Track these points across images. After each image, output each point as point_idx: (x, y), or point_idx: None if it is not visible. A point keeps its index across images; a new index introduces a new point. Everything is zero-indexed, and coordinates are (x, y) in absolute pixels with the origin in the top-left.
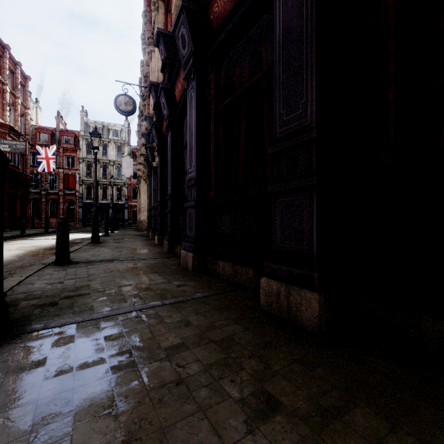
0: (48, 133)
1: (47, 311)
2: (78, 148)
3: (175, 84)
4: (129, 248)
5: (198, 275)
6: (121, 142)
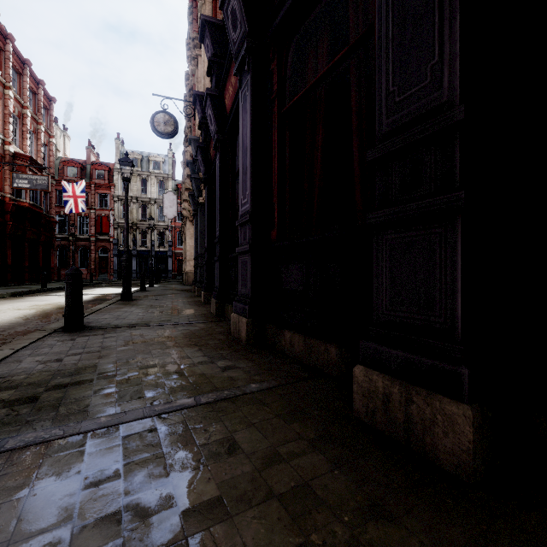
0: (78, 166)
1: (16, 413)
2: (113, 183)
3: (224, 88)
4: (166, 308)
5: (254, 351)
6: (163, 176)
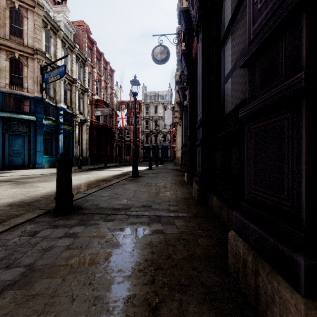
0: (125, 104)
1: None
2: (141, 110)
3: None
4: (155, 187)
5: None
6: (165, 103)
